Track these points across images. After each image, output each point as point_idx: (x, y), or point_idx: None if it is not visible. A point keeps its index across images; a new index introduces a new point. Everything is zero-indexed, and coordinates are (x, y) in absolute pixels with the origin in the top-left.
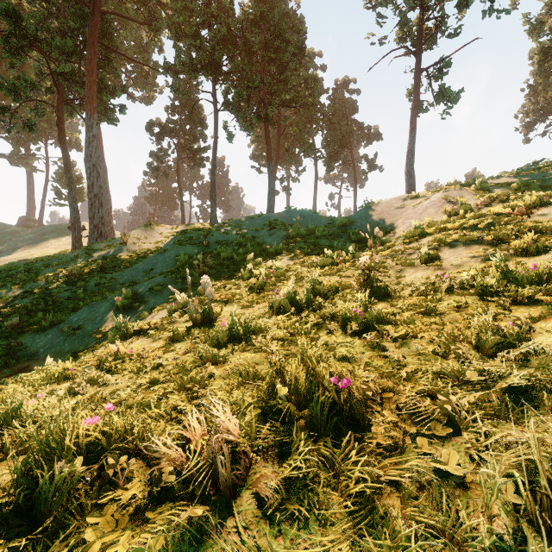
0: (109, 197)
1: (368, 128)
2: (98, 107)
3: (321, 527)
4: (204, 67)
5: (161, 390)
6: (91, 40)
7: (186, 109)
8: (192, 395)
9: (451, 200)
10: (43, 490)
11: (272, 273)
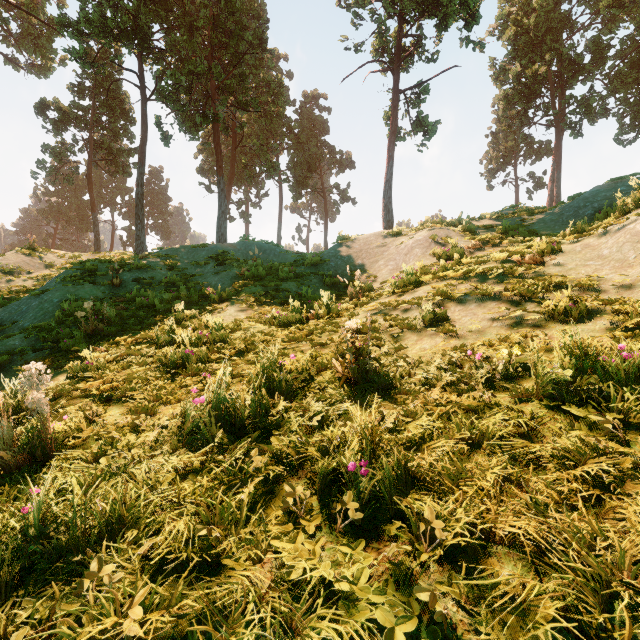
0: None
1: (340, 153)
2: None
3: None
4: (124, 33)
5: None
6: None
7: (103, 93)
8: None
9: (439, 240)
10: None
11: (205, 338)
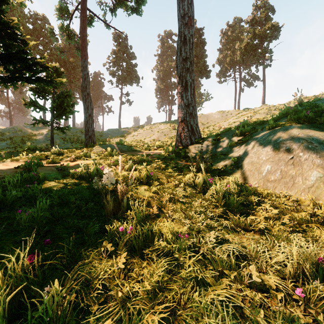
0: None
1: (108, 95)
2: None
3: None
4: None
5: None
6: None
7: None
8: None
9: (123, 131)
10: None
11: None
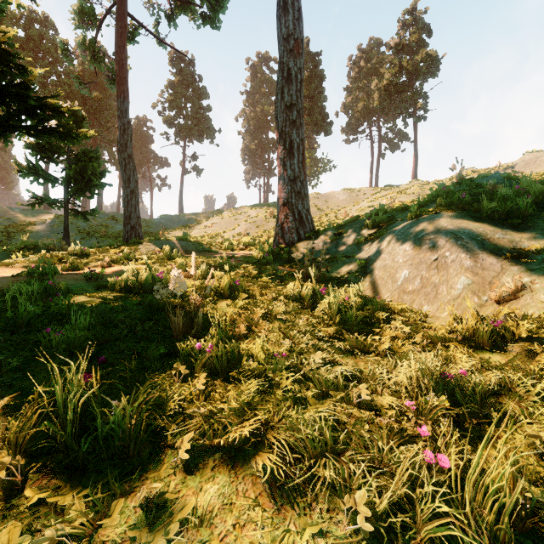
0: None
1: (161, 158)
2: None
3: None
4: None
5: None
6: None
7: None
8: None
9: (187, 220)
10: None
11: None
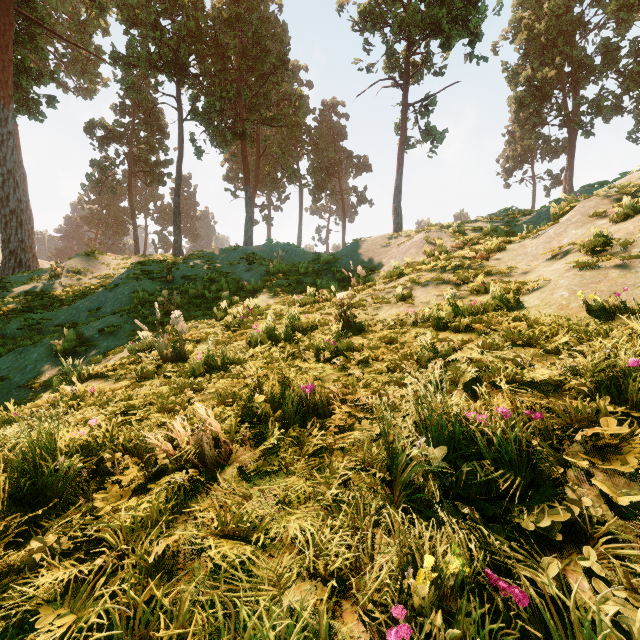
0: (29, 215)
1: (358, 157)
2: (15, 94)
3: (286, 478)
4: (166, 65)
5: (139, 415)
6: (5, 5)
7: (141, 111)
8: (173, 415)
9: (431, 241)
10: (48, 479)
11: (250, 311)
